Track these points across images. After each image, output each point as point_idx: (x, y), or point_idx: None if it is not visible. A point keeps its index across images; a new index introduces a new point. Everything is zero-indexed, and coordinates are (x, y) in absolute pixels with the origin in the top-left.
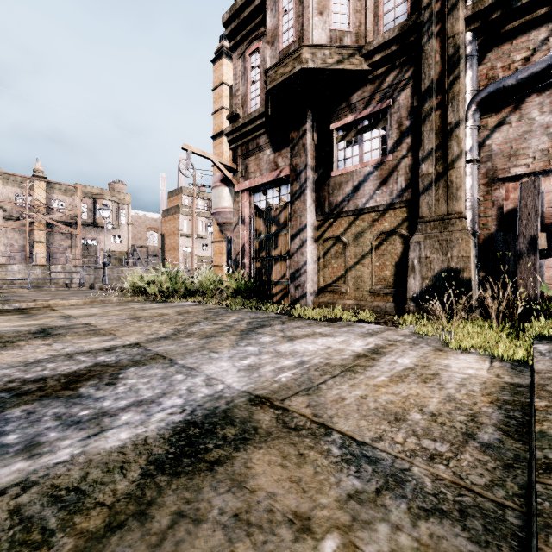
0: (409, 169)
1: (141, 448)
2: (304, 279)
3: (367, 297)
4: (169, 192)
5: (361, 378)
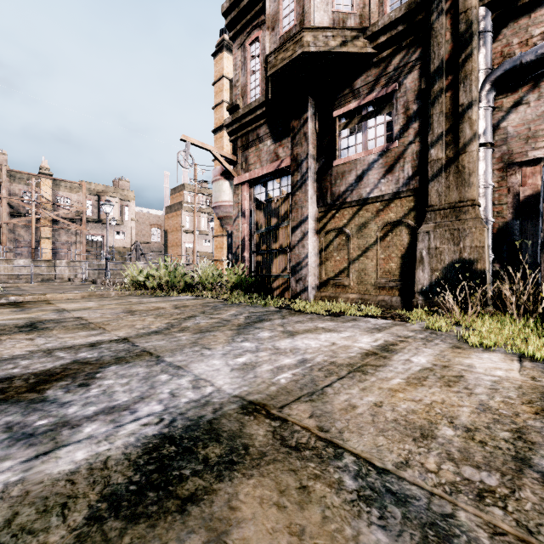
0: (416, 156)
1: (96, 475)
2: (305, 272)
3: (372, 290)
4: (172, 189)
5: (373, 380)
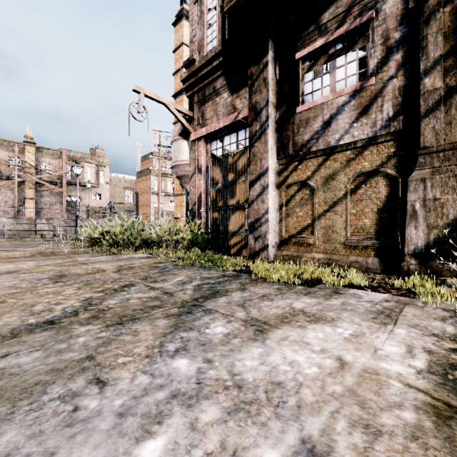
0: (399, 92)
1: None
2: (264, 229)
3: (341, 250)
4: (142, 157)
5: None
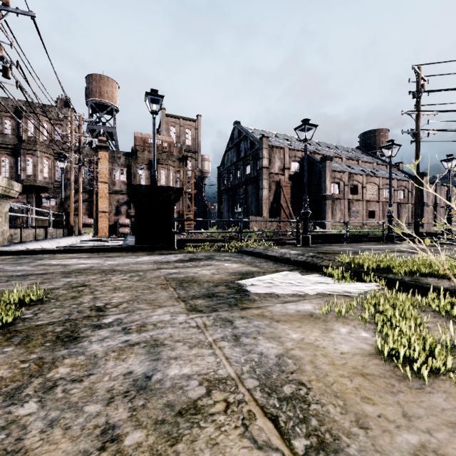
0: None
1: None
2: None
3: None
4: None
5: None
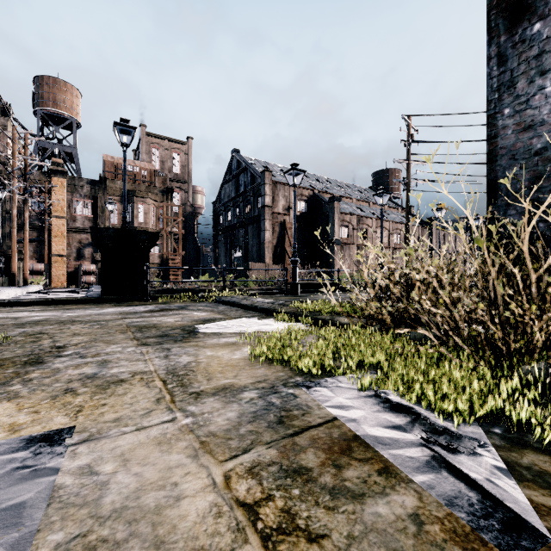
0: None
1: None
2: None
3: None
4: None
5: None
